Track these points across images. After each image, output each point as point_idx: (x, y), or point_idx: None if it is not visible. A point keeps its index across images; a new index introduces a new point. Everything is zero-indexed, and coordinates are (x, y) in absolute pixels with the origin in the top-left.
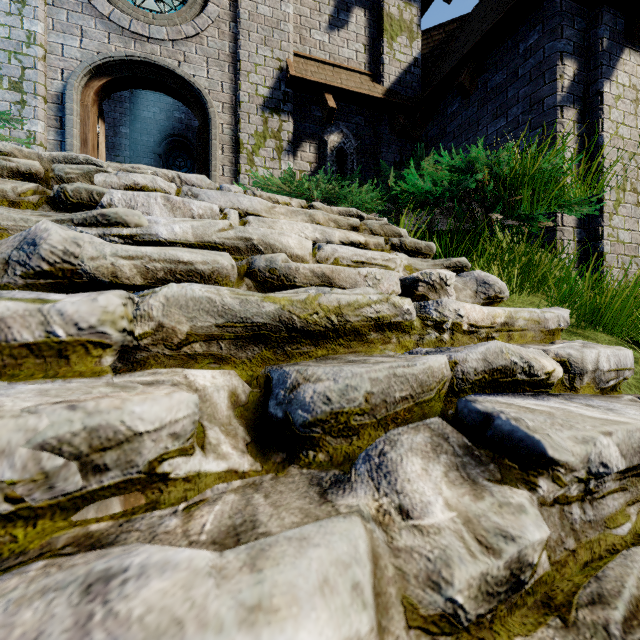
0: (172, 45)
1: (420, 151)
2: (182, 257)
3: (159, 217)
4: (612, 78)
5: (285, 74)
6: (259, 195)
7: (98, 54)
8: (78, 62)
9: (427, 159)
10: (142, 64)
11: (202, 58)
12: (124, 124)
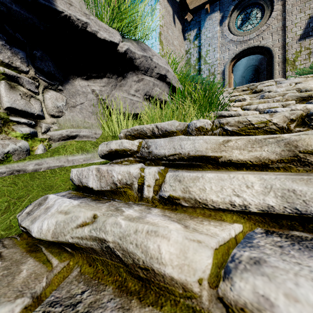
0: (257, 37)
1: None
2: (286, 92)
3: (277, 89)
4: None
5: (312, 18)
6: (300, 77)
7: (233, 54)
8: (227, 59)
9: None
10: (246, 49)
11: (269, 35)
12: None
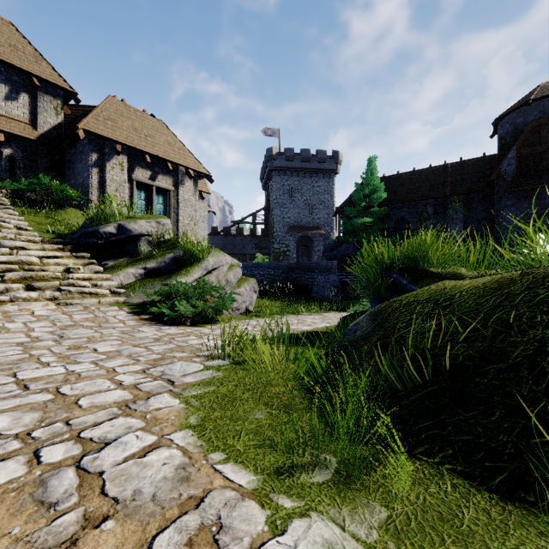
0: None
1: (39, 170)
2: None
3: None
4: (110, 162)
5: None
6: None
7: None
8: None
9: (41, 174)
10: None
11: None
12: None
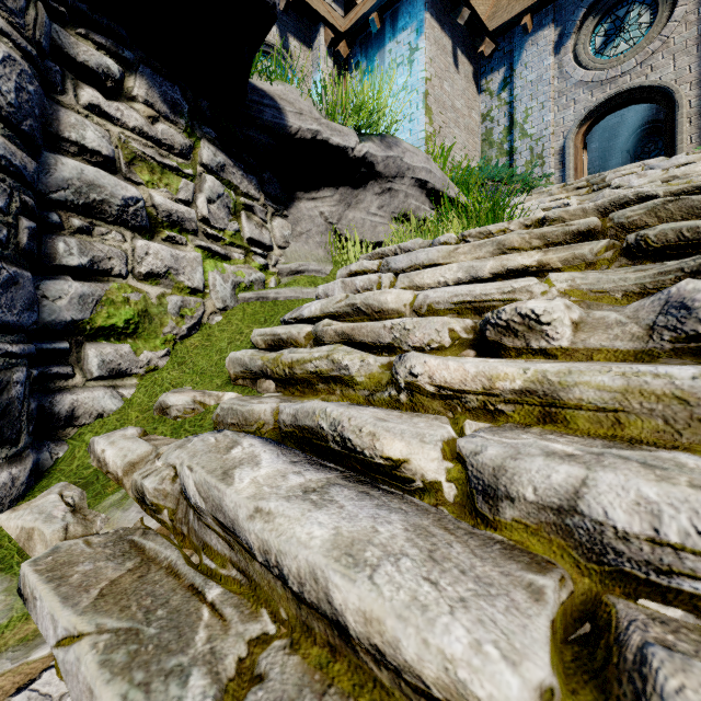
0: (639, 67)
1: None
2: (642, 187)
3: (634, 181)
4: None
5: None
6: (697, 152)
7: (584, 110)
8: (572, 122)
9: None
10: (615, 97)
11: (668, 59)
12: (593, 141)
